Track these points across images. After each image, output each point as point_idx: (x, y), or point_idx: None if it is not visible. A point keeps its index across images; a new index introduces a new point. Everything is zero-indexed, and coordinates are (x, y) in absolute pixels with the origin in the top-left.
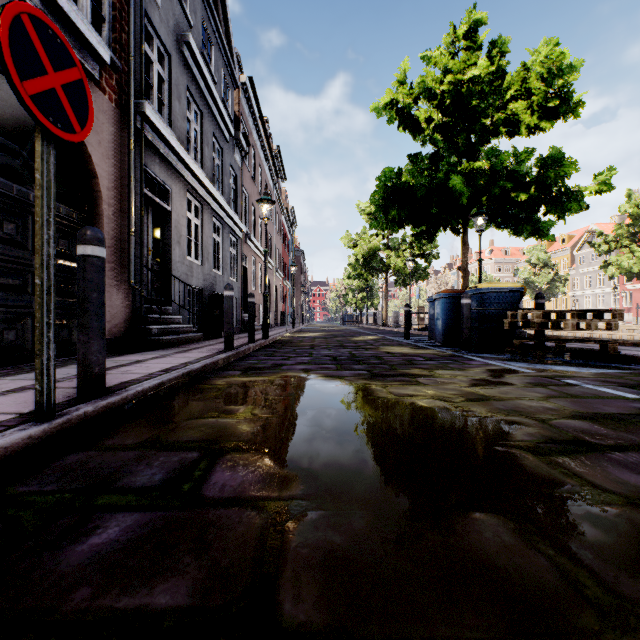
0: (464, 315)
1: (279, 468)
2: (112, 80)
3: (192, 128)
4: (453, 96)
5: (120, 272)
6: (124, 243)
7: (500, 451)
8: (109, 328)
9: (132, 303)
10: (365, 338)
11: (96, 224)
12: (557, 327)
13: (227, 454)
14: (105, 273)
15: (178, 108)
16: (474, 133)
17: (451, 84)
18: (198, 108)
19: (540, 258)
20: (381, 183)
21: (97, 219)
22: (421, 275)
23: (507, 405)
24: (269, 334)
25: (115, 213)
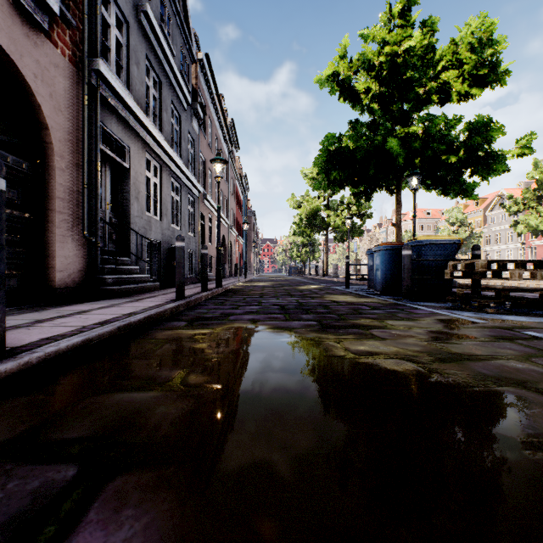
0: (405, 265)
1: (195, 513)
2: (65, 35)
3: (151, 94)
4: (390, 66)
5: (74, 223)
6: (78, 195)
7: (538, 461)
8: (62, 278)
9: (87, 254)
10: (309, 287)
11: (48, 175)
12: (499, 277)
13: (121, 471)
14: (4, 209)
15: (136, 73)
16: (408, 101)
17: (388, 55)
18: (157, 76)
19: (458, 218)
20: (324, 147)
21: (49, 170)
22: (357, 232)
23: (489, 368)
24: (223, 283)
25: (68, 165)
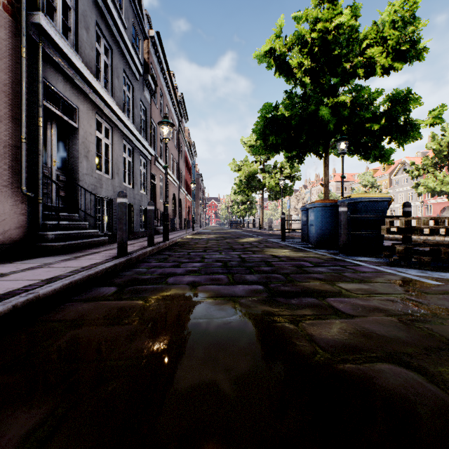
0: (342, 222)
1: None
2: None
3: (102, 60)
4: (321, 42)
5: (10, 178)
6: (16, 150)
7: None
8: None
9: (28, 210)
10: (249, 240)
11: None
12: (437, 233)
13: None
14: None
15: (86, 37)
16: (336, 75)
17: (320, 31)
18: (108, 44)
19: (369, 181)
20: (262, 115)
21: None
22: (288, 192)
23: None
24: (171, 237)
25: (3, 118)
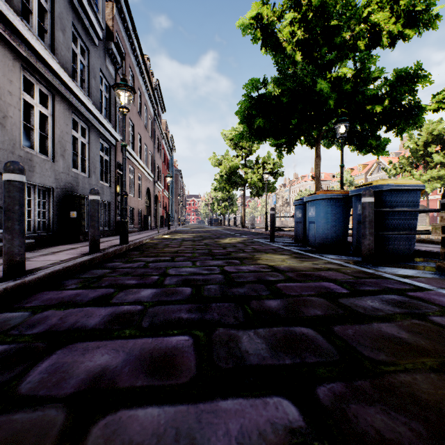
0: (367, 217)
1: None
2: None
3: None
4: (319, 3)
5: None
6: None
7: None
8: None
9: None
10: (232, 240)
11: None
12: None
13: None
14: None
15: None
16: (333, 48)
17: None
18: None
19: (347, 179)
20: (247, 92)
21: None
22: (270, 188)
23: None
24: (138, 237)
25: None
